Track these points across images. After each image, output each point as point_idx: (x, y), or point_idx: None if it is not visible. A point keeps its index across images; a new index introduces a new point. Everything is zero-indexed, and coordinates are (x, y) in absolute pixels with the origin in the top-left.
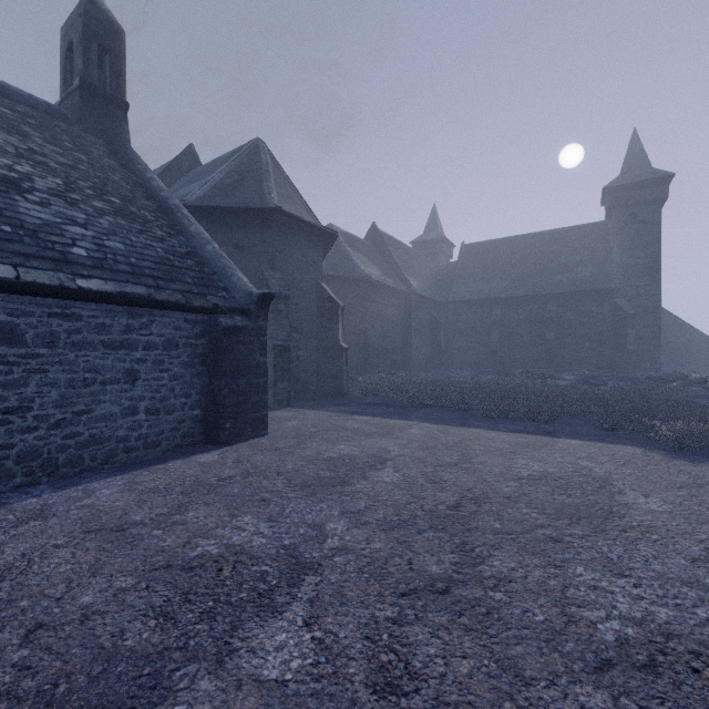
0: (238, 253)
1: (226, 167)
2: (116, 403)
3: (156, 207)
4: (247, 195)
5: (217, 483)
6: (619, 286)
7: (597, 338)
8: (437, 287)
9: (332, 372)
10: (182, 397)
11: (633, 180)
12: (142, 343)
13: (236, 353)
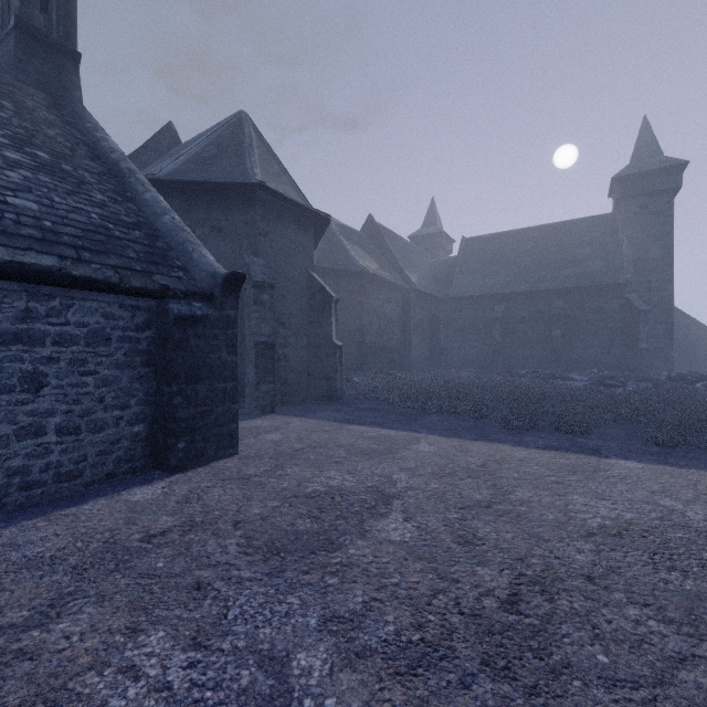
0: (216, 236)
1: (204, 140)
2: (8, 421)
3: (103, 170)
4: (226, 170)
5: (138, 546)
6: (631, 280)
7: (607, 336)
8: (436, 283)
9: (325, 373)
10: (115, 408)
11: (644, 168)
12: (51, 336)
13: (193, 350)
